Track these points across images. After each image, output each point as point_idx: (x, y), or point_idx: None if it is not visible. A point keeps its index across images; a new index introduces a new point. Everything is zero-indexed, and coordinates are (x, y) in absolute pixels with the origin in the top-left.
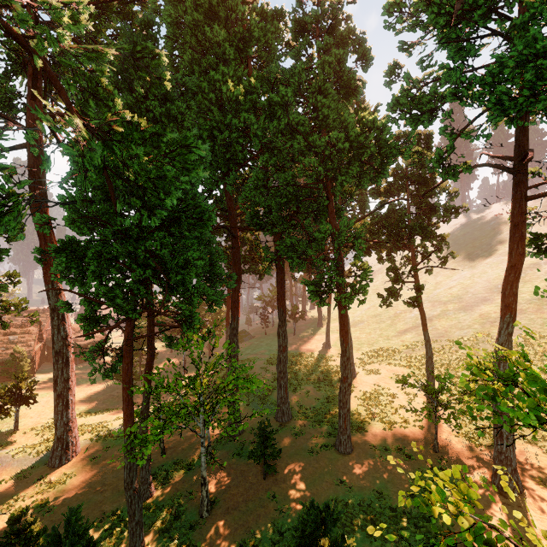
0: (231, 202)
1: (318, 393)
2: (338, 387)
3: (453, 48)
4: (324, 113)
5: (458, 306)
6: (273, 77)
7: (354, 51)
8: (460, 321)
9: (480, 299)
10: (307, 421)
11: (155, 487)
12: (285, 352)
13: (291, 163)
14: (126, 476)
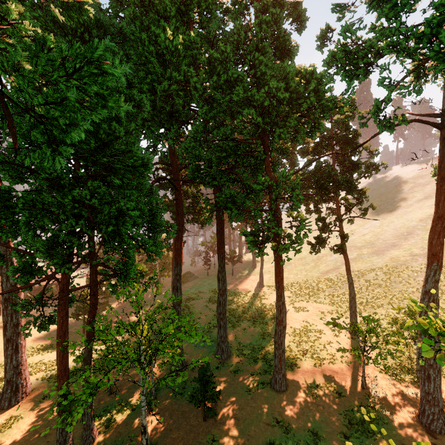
0: (174, 157)
1: (254, 330)
2: (272, 324)
3: (388, 4)
4: (261, 70)
5: (371, 250)
6: (212, 35)
7: (289, 15)
8: (374, 264)
9: (390, 245)
10: (244, 358)
11: (99, 431)
12: (224, 295)
13: (229, 120)
14: (59, 435)
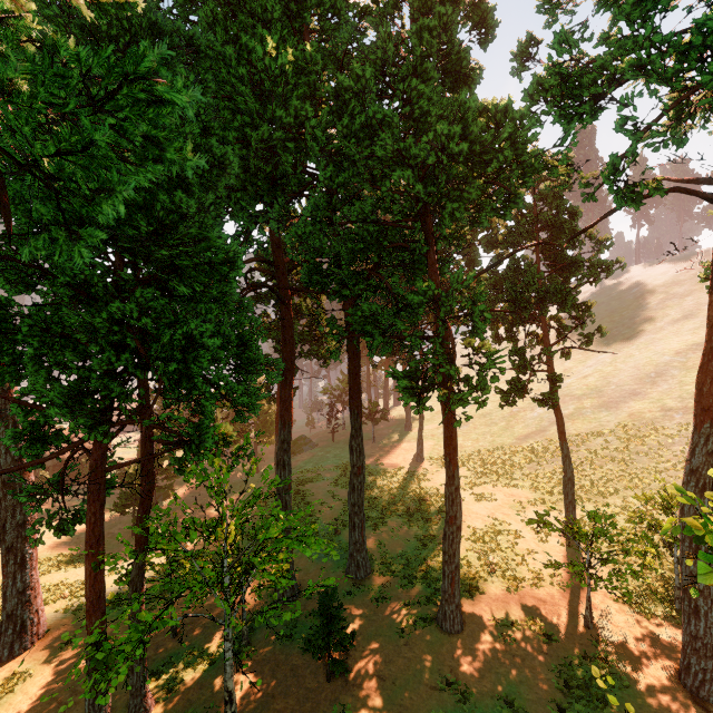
0: (279, 250)
1: (408, 531)
2: (437, 521)
3: None
4: (422, 108)
5: (598, 402)
6: (342, 49)
7: (467, 17)
8: (602, 424)
9: (628, 393)
10: (393, 578)
11: (156, 698)
12: (360, 475)
13: (369, 190)
14: (89, 709)
